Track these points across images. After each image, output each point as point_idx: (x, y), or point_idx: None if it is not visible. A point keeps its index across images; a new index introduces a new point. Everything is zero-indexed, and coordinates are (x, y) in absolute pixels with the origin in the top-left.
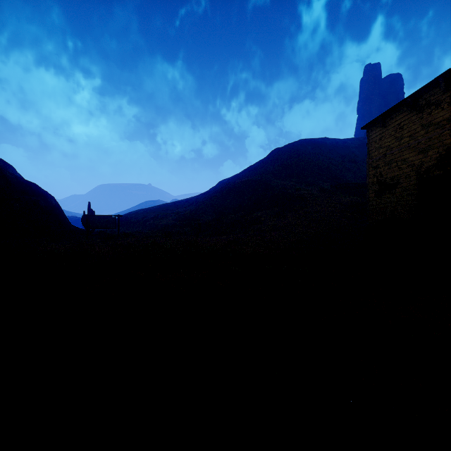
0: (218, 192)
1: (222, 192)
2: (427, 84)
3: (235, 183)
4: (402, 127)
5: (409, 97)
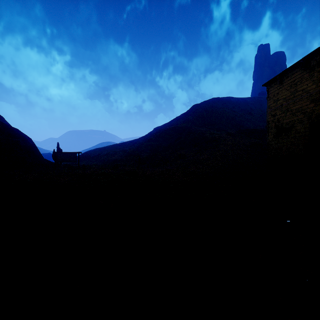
0: (153, 136)
1: (156, 135)
2: (318, 48)
3: (165, 129)
4: (296, 83)
5: (302, 59)
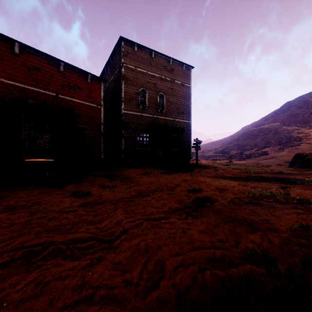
0: (241, 136)
1: (243, 136)
2: None
3: (252, 130)
4: None
5: None
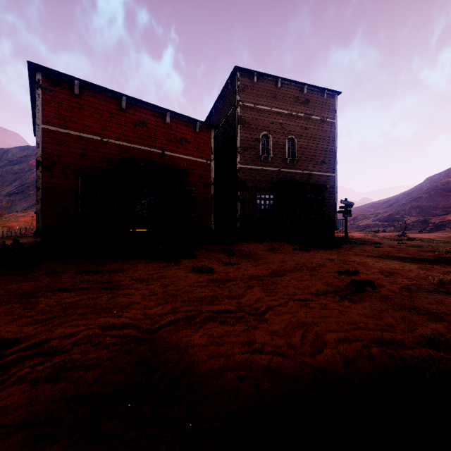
0: (424, 193)
1: (429, 192)
2: None
3: (446, 182)
4: None
5: None
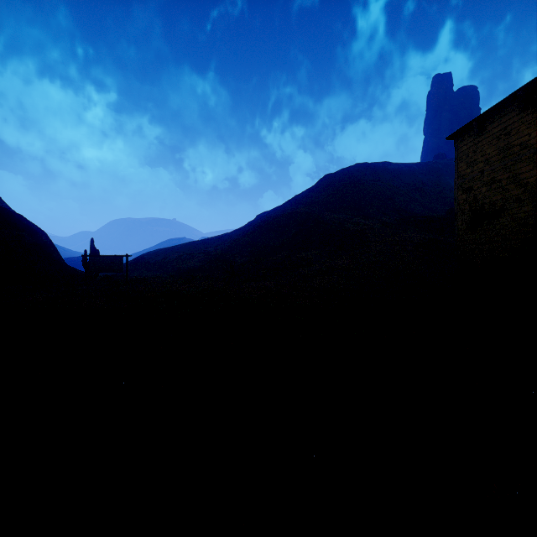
0: (256, 227)
1: (261, 227)
2: None
3: (276, 216)
4: (509, 133)
5: (520, 89)
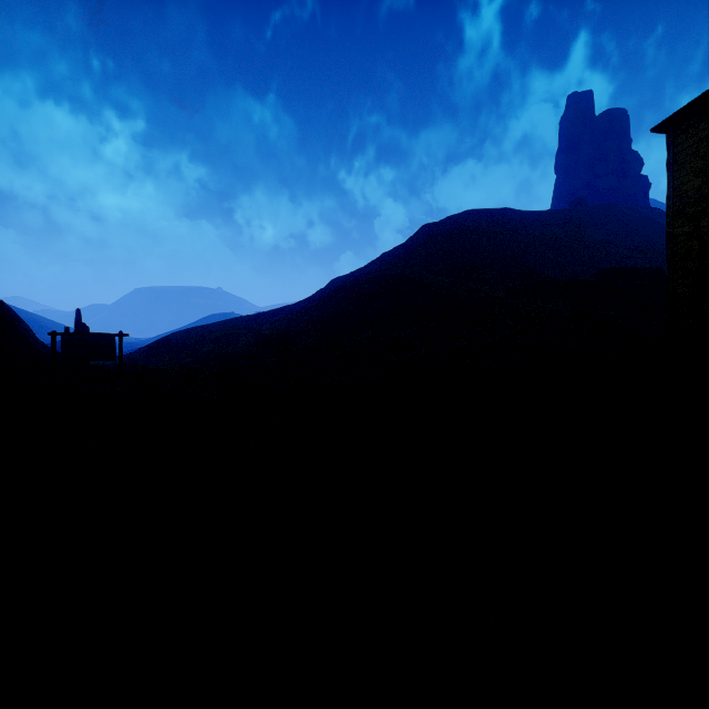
0: (329, 296)
1: (335, 295)
2: None
3: (357, 281)
4: None
5: None
